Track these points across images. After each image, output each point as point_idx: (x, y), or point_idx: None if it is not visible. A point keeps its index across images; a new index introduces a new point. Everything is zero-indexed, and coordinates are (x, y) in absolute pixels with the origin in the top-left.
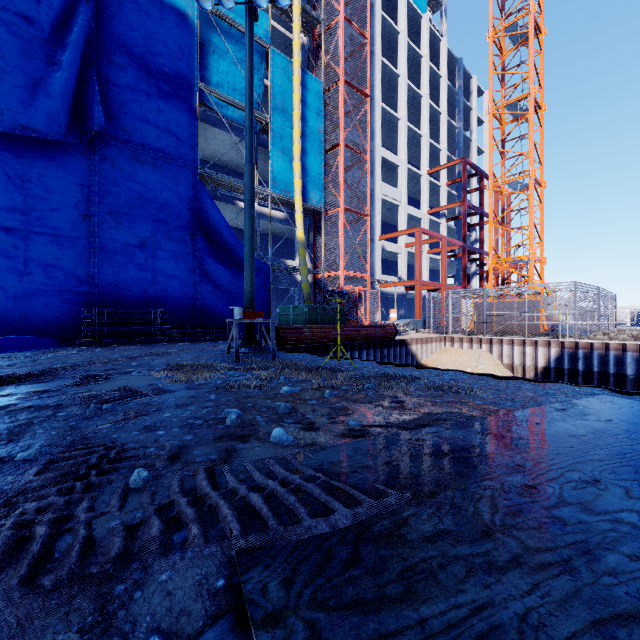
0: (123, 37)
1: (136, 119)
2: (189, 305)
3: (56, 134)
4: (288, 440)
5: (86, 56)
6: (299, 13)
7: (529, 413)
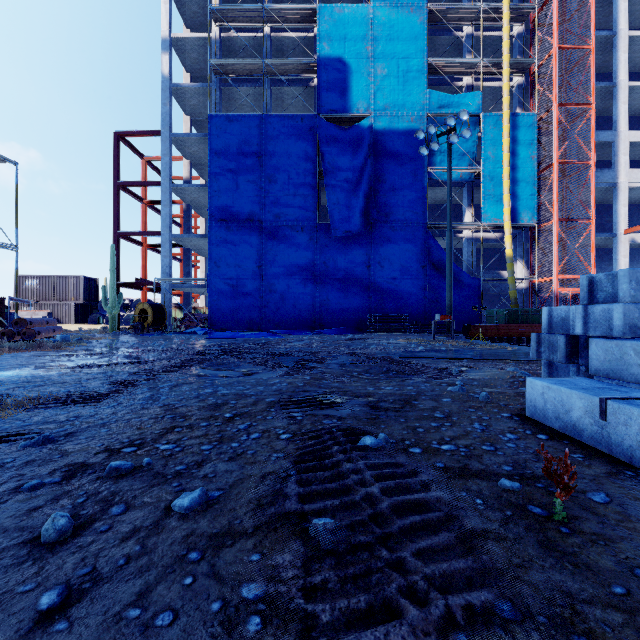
0: (385, 164)
1: (392, 207)
2: (421, 311)
3: (357, 230)
4: (422, 348)
5: (369, 185)
6: (508, 74)
7: (503, 350)
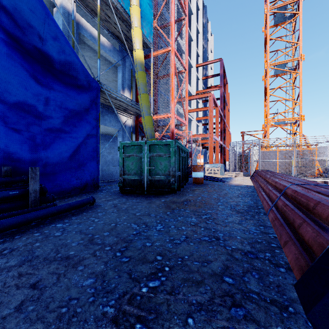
0: None
1: None
2: None
3: None
4: None
5: None
6: None
7: None
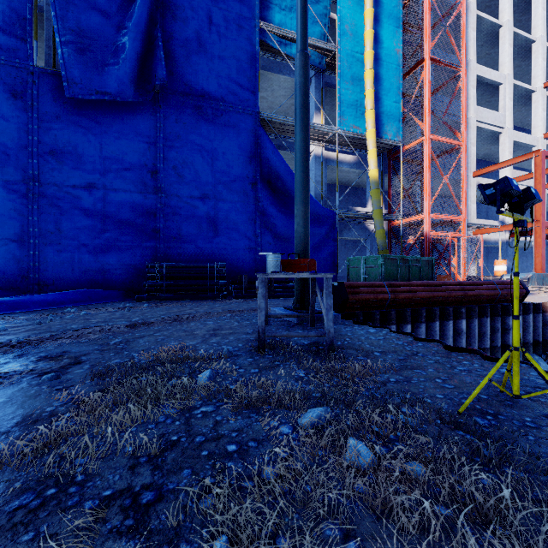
0: None
1: (198, 71)
2: (249, 258)
3: (126, 95)
4: None
5: (153, 16)
6: None
7: None
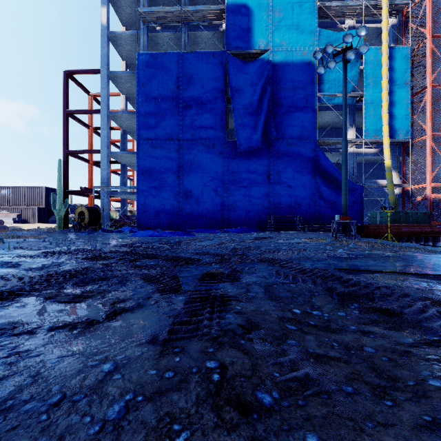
0: (282, 91)
1: (287, 126)
2: (312, 213)
3: (259, 146)
4: (343, 251)
5: (268, 108)
6: (386, 13)
7: None
